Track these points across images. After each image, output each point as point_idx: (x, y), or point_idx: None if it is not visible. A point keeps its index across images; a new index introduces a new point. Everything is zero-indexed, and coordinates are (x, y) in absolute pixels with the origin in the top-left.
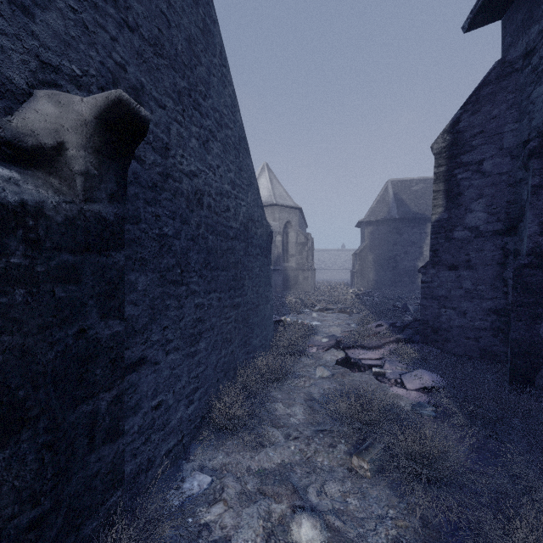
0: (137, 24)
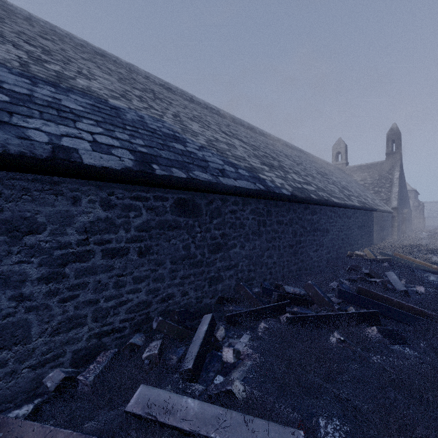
0: (404, 200)
